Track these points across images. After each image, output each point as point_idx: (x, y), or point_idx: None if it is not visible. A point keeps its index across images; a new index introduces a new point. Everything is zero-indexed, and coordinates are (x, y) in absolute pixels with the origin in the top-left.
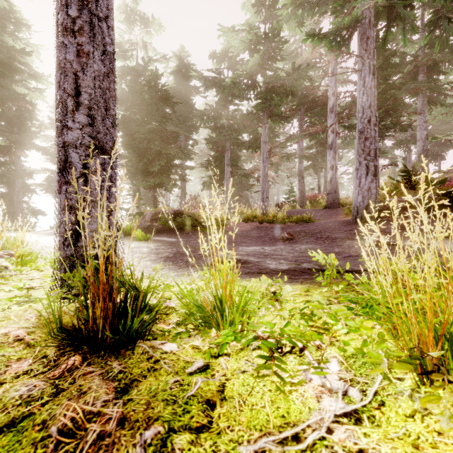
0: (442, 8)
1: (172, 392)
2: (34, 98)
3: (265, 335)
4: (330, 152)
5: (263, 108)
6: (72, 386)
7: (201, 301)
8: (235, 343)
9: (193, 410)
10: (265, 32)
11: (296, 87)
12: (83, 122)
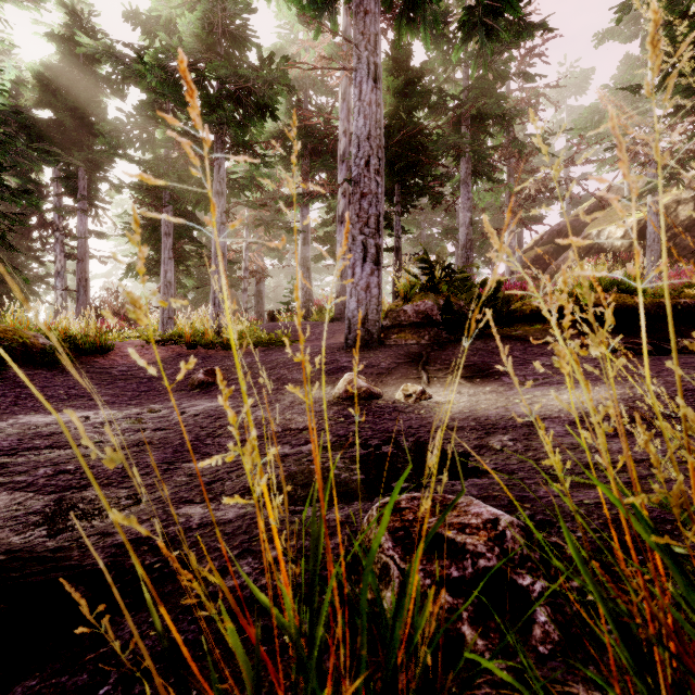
0: (477, 6)
1: None
2: None
3: None
4: (340, 228)
5: (210, 126)
6: None
7: None
8: None
9: None
10: None
11: (275, 101)
12: None
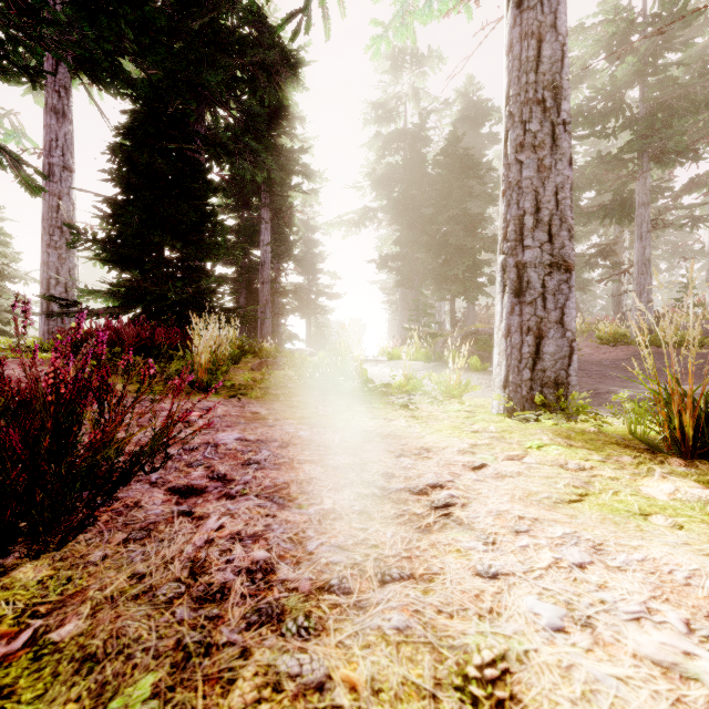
0: None
1: None
2: (308, 201)
3: None
4: None
5: (643, 146)
6: None
7: None
8: None
9: None
10: (653, 14)
11: None
12: (540, 240)
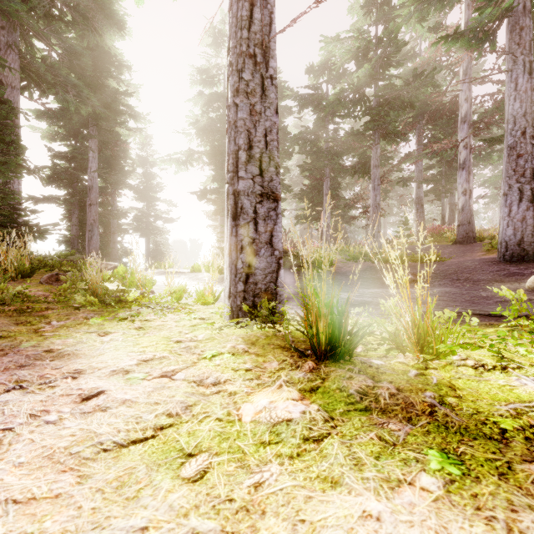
0: None
1: (419, 380)
2: (134, 138)
3: (462, 356)
4: (461, 173)
5: (375, 126)
6: (331, 376)
7: (395, 327)
8: (437, 361)
9: (444, 389)
10: (378, 37)
11: (416, 97)
12: (253, 173)
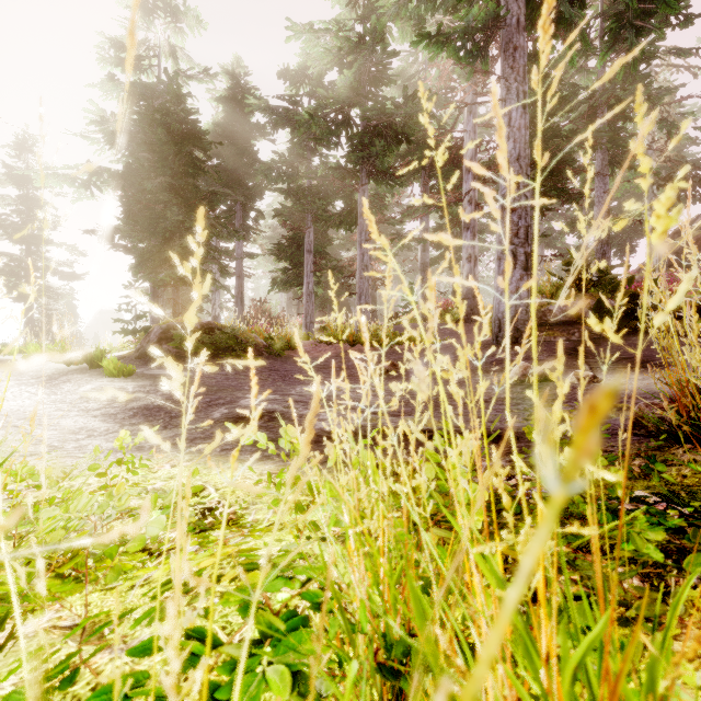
0: (626, 11)
1: None
2: None
3: None
4: (466, 234)
5: (359, 159)
6: None
7: None
8: None
9: None
10: (359, 33)
11: (412, 128)
12: None
